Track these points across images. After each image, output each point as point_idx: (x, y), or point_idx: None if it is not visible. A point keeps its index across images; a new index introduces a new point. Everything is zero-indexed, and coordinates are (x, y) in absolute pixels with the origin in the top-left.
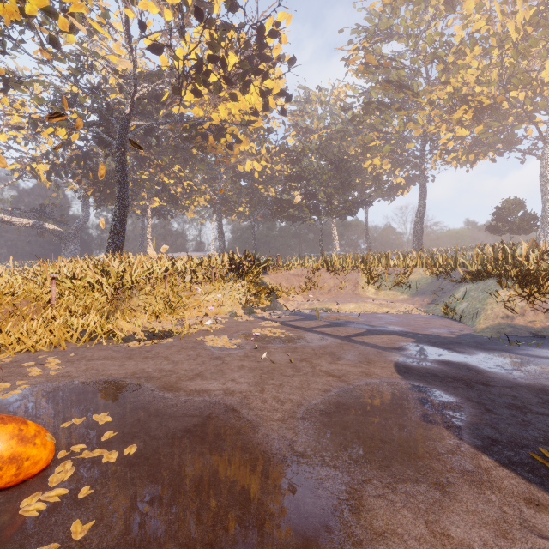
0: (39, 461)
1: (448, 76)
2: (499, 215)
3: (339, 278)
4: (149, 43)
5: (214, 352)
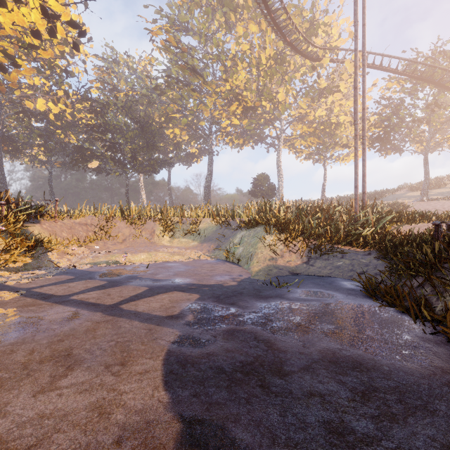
0: None
1: (227, 76)
2: (256, 184)
3: (135, 227)
4: None
5: None
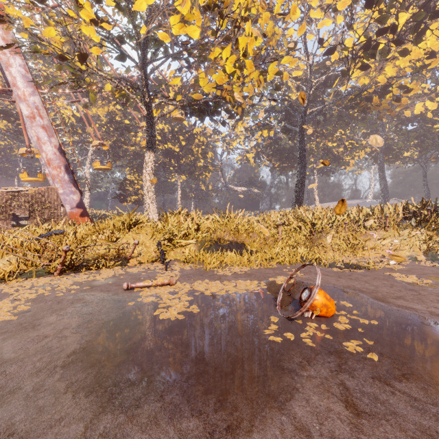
0: (332, 311)
1: None
2: None
3: None
4: (323, 48)
5: (406, 285)
